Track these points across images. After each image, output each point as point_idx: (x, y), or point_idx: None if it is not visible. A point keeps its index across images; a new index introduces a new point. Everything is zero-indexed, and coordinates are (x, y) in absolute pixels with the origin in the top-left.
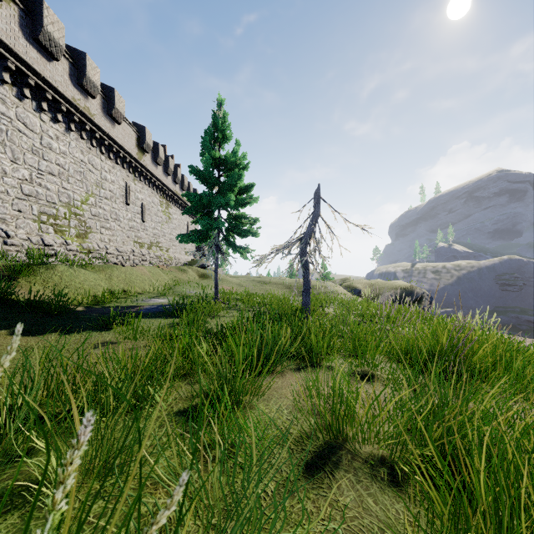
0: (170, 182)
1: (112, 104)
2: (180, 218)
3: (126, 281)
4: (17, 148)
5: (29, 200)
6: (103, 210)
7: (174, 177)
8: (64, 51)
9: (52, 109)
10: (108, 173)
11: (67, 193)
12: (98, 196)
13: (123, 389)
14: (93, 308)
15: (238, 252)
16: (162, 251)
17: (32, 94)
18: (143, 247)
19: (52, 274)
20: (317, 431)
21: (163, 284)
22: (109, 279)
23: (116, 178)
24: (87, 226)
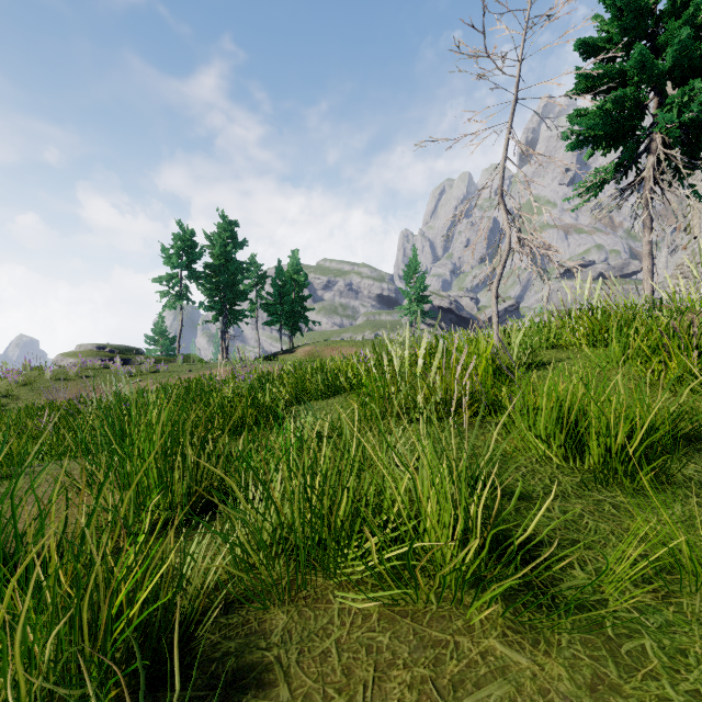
0: None
1: None
2: None
3: None
4: None
5: None
6: None
7: None
8: None
9: None
10: None
11: None
12: None
13: None
14: None
15: None
16: None
17: None
18: None
19: None
20: None
21: None
22: None
23: None
24: None
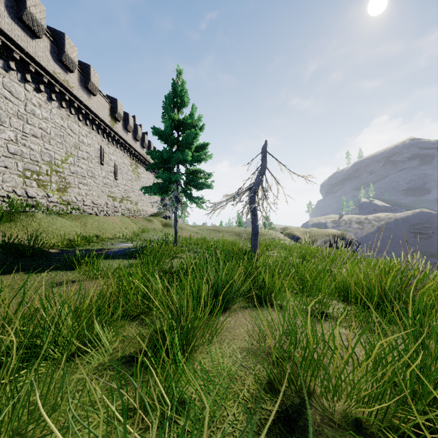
0: (139, 146)
1: (88, 78)
2: (147, 177)
3: (99, 228)
4: (3, 112)
5: (15, 158)
6: (80, 169)
7: (142, 142)
8: (46, 31)
9: (35, 81)
10: (85, 137)
11: (48, 153)
12: (76, 156)
13: (64, 331)
14: (67, 250)
15: (194, 202)
16: (132, 204)
17: (17, 67)
18: (115, 200)
19: (31, 221)
20: (276, 382)
21: (131, 231)
22: (84, 226)
23: (92, 141)
24: (66, 182)
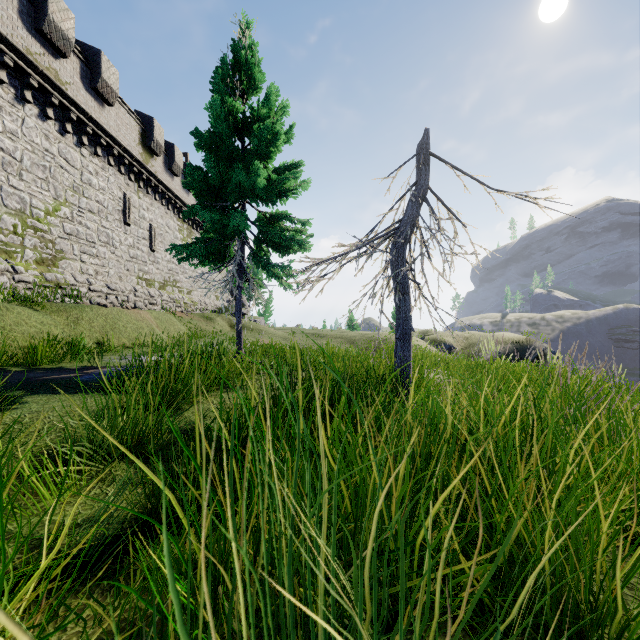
0: (193, 201)
1: (97, 73)
2: None
3: (105, 329)
4: None
5: None
6: (85, 228)
7: None
8: None
9: None
10: (93, 175)
11: (18, 194)
12: (77, 207)
13: None
14: (1, 371)
15: (274, 277)
16: (181, 293)
17: None
18: (152, 286)
19: None
20: None
21: (176, 335)
22: (74, 324)
23: (108, 184)
24: (56, 249)
